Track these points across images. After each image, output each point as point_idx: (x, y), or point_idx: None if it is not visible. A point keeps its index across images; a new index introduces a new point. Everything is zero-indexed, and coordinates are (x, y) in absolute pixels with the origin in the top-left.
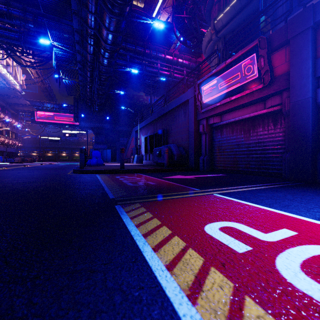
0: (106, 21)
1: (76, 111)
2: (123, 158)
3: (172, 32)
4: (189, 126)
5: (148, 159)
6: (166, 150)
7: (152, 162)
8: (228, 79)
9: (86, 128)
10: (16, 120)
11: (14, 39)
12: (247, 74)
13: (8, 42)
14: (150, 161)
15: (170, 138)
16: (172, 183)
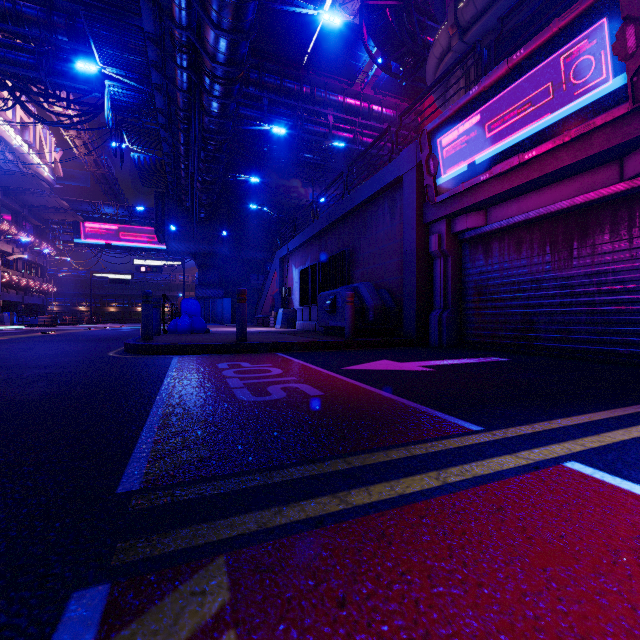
0: (211, 6)
1: (161, 219)
2: (243, 316)
3: (360, 46)
4: (404, 238)
5: (307, 318)
6: (348, 297)
7: (316, 326)
8: (514, 107)
9: (181, 254)
10: (43, 241)
11: (27, 67)
12: (577, 82)
13: (15, 73)
14: (311, 323)
15: (356, 270)
16: (375, 393)
